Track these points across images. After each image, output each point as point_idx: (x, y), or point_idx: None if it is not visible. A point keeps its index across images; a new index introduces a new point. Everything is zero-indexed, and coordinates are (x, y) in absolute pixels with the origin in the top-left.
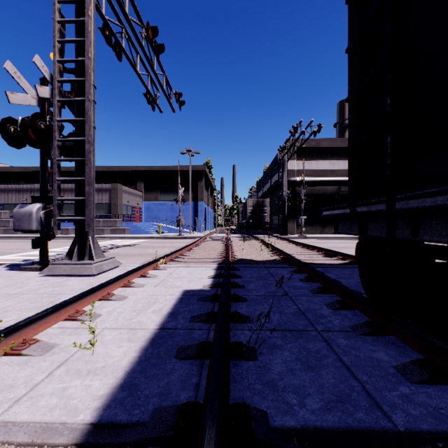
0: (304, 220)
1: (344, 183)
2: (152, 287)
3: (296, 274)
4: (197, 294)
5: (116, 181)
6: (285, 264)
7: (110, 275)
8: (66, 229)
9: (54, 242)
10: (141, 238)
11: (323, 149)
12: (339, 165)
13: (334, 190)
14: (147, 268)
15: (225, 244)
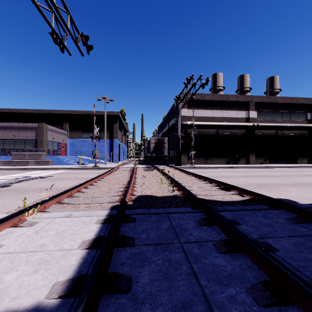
0: (194, 154)
1: (222, 127)
2: None
3: (206, 227)
4: None
5: (45, 122)
6: (188, 207)
7: None
8: None
9: None
10: (61, 169)
11: (206, 101)
12: (218, 114)
13: (214, 132)
14: None
15: (130, 175)
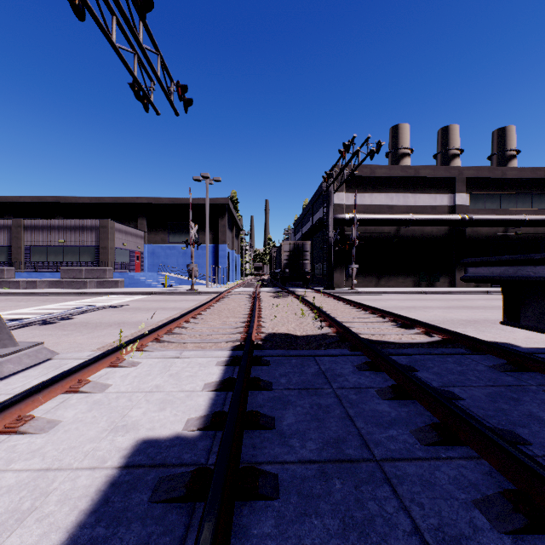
0: (356, 270)
1: (405, 223)
2: (71, 431)
3: (368, 373)
4: (162, 460)
5: (109, 217)
6: (344, 349)
7: (10, 386)
8: (32, 282)
9: (5, 301)
10: (138, 294)
11: (378, 179)
12: (399, 200)
13: (392, 231)
14: (94, 367)
15: (251, 305)
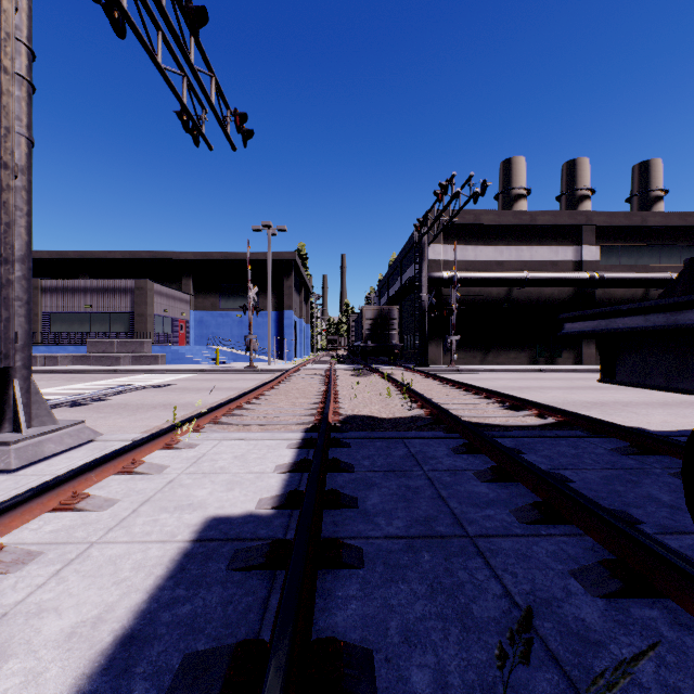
0: (456, 342)
1: (519, 283)
2: (132, 509)
3: (466, 456)
4: (236, 535)
5: (146, 276)
6: (438, 431)
7: (54, 467)
8: (52, 357)
9: None
10: (184, 372)
11: (484, 227)
12: (511, 254)
13: (502, 294)
14: (147, 447)
15: (326, 384)
